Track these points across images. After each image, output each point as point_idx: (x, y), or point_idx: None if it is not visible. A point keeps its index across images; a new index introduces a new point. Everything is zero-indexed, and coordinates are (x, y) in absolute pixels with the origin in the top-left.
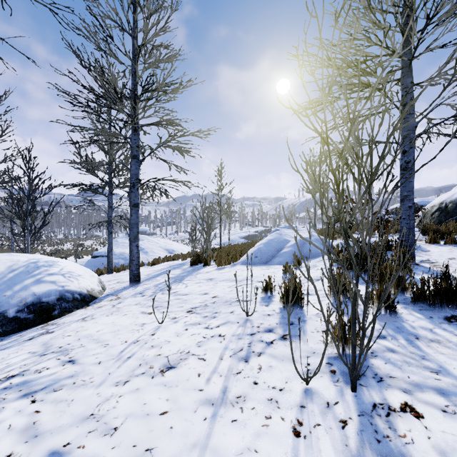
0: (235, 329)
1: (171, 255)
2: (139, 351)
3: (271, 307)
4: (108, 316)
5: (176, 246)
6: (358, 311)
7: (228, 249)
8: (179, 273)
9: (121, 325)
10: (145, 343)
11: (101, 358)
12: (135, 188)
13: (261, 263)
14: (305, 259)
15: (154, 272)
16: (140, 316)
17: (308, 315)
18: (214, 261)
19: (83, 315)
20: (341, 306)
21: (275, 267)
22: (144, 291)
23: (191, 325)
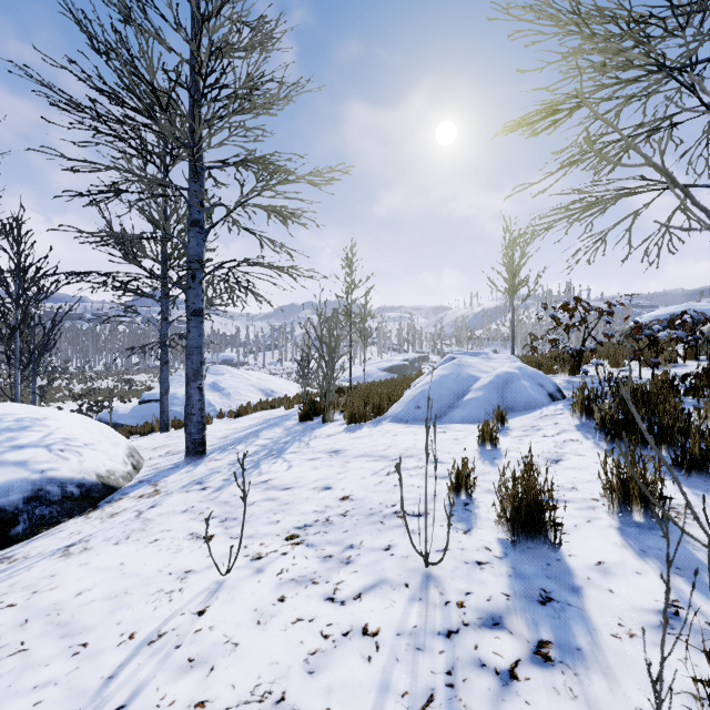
0: (403, 610)
1: (268, 399)
2: (153, 682)
3: (478, 537)
4: (118, 545)
5: (278, 384)
6: (705, 561)
7: (366, 392)
8: (278, 436)
9: (137, 574)
10: (175, 648)
11: (49, 704)
12: (196, 280)
13: (428, 418)
14: (510, 413)
15: (236, 432)
16: (184, 547)
17: (580, 570)
18: (341, 413)
19: (72, 538)
20: (649, 541)
21: (456, 428)
22: (208, 478)
23: (294, 586)
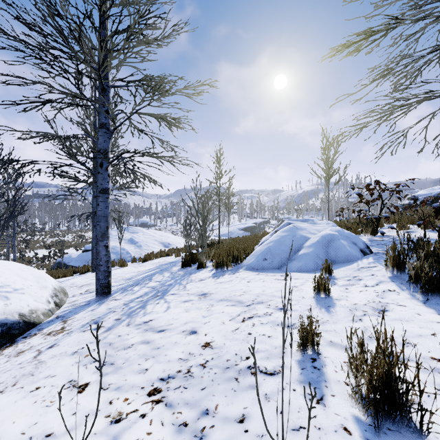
0: None
1: (165, 249)
2: None
3: (333, 410)
4: (2, 394)
5: (173, 239)
6: None
7: (228, 246)
8: (165, 279)
9: (0, 437)
10: None
11: None
12: (103, 167)
13: (273, 268)
14: (334, 264)
15: (138, 274)
16: (57, 399)
17: None
18: (211, 261)
19: None
20: None
21: (294, 276)
22: (104, 317)
23: None
